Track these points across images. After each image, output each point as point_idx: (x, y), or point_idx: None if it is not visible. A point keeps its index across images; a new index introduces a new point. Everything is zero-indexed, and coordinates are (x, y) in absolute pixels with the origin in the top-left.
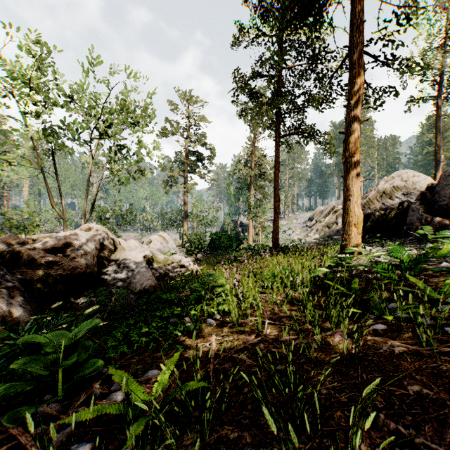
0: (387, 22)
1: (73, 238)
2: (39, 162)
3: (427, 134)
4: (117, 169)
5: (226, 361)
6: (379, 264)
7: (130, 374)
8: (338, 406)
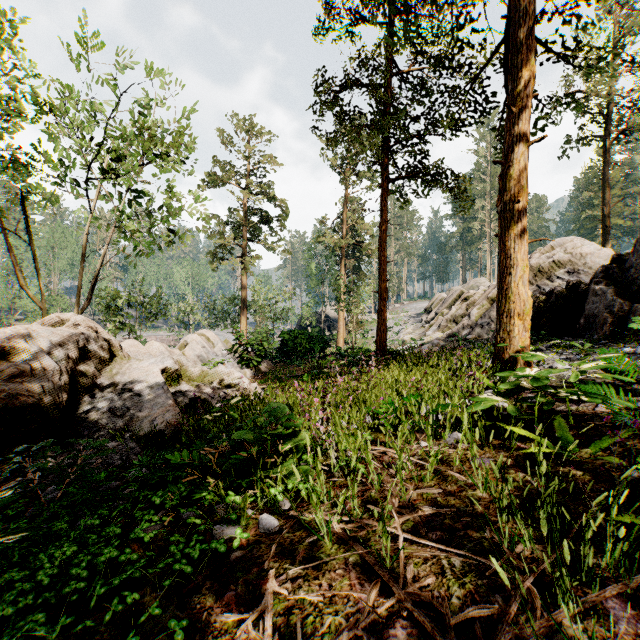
0: None
1: (18, 339)
2: None
3: (587, 192)
4: (130, 229)
5: None
6: None
7: None
8: None
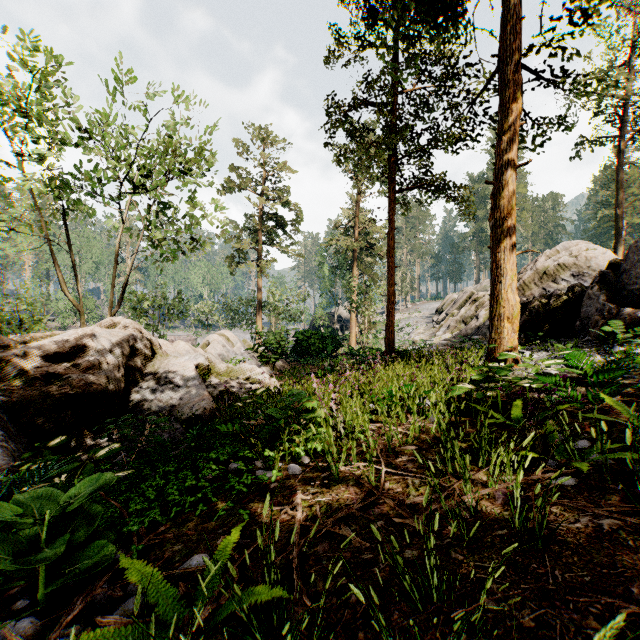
0: (554, 20)
1: (87, 339)
2: (44, 226)
3: (603, 191)
4: (158, 238)
5: (319, 540)
6: (565, 380)
7: (162, 561)
8: (520, 635)
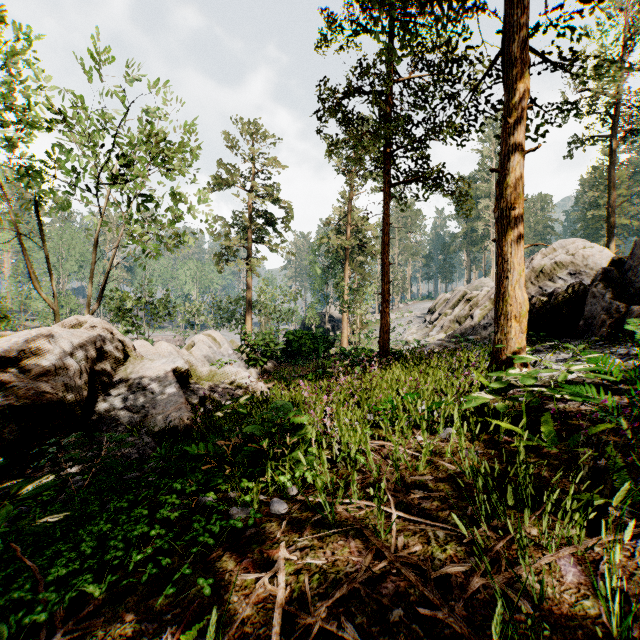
0: None
1: (43, 341)
2: (13, 219)
3: (592, 192)
4: (139, 233)
5: None
6: None
7: None
8: None
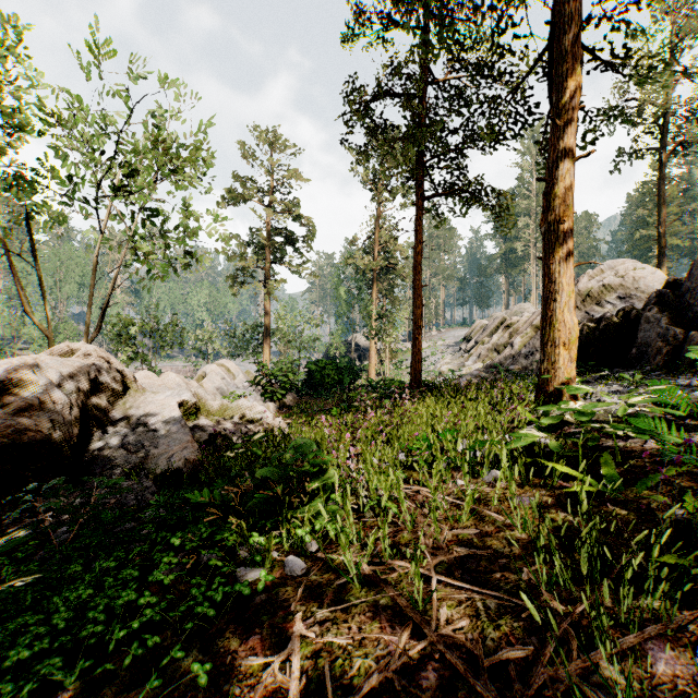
0: None
1: (26, 370)
2: (1, 235)
3: (641, 210)
4: (143, 251)
5: None
6: None
7: None
8: None
